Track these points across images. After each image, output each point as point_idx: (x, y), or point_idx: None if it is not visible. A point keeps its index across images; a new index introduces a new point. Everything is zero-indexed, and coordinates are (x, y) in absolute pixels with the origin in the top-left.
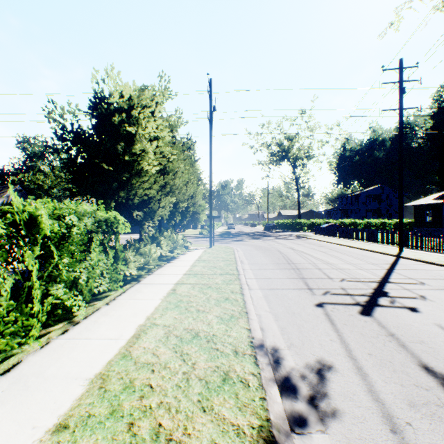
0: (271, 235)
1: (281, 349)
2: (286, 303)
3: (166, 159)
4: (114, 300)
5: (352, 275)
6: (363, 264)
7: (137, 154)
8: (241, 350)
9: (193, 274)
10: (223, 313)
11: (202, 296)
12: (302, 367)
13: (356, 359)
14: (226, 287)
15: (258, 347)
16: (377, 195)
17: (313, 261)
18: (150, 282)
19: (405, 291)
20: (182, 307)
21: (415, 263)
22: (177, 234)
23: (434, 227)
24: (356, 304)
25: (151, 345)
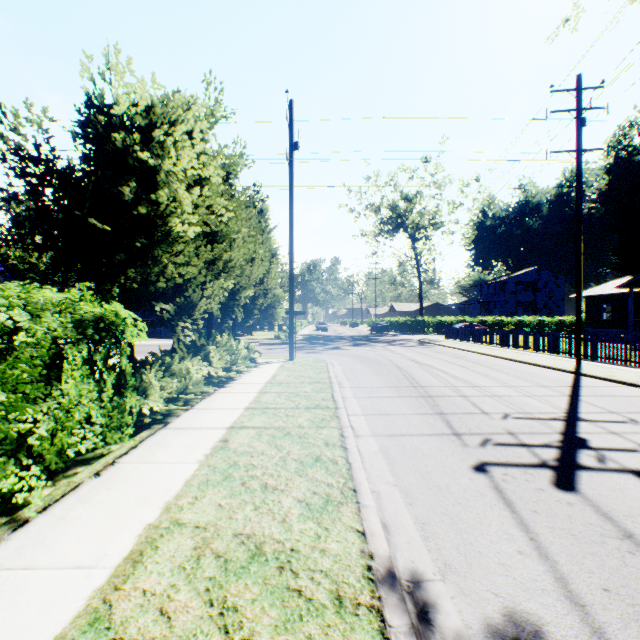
0: (381, 340)
1: (428, 580)
2: (421, 465)
3: (216, 217)
4: (113, 466)
5: (517, 406)
6: (530, 387)
7: (160, 203)
8: (350, 594)
9: (261, 408)
10: (310, 492)
11: (275, 454)
12: (479, 634)
13: (584, 606)
14: (316, 434)
15: (384, 584)
16: (531, 281)
17: (452, 383)
18: (186, 425)
19: (613, 436)
20: (236, 480)
21: (608, 385)
22: (239, 339)
23: (614, 328)
24: (542, 466)
25: (161, 583)
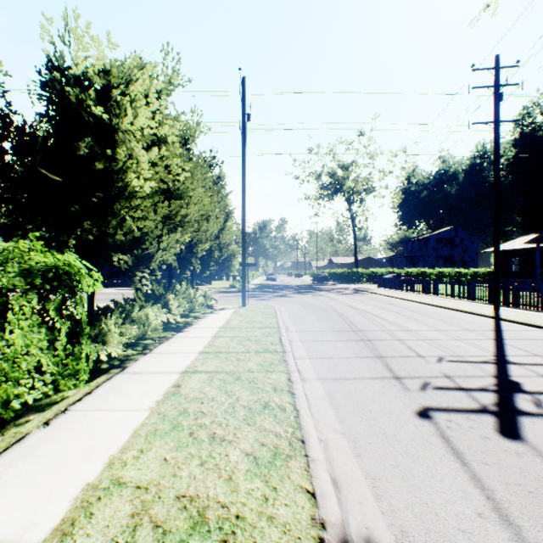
0: (322, 288)
1: None
2: (366, 410)
3: (173, 176)
4: (64, 414)
5: (449, 349)
6: (457, 331)
7: (115, 159)
8: None
9: (215, 352)
10: (258, 443)
11: (224, 400)
12: None
13: None
14: (265, 379)
15: None
16: (450, 238)
17: (387, 327)
18: (142, 370)
19: None
20: (184, 430)
21: (526, 329)
22: (197, 288)
23: (522, 278)
24: (483, 411)
25: None
